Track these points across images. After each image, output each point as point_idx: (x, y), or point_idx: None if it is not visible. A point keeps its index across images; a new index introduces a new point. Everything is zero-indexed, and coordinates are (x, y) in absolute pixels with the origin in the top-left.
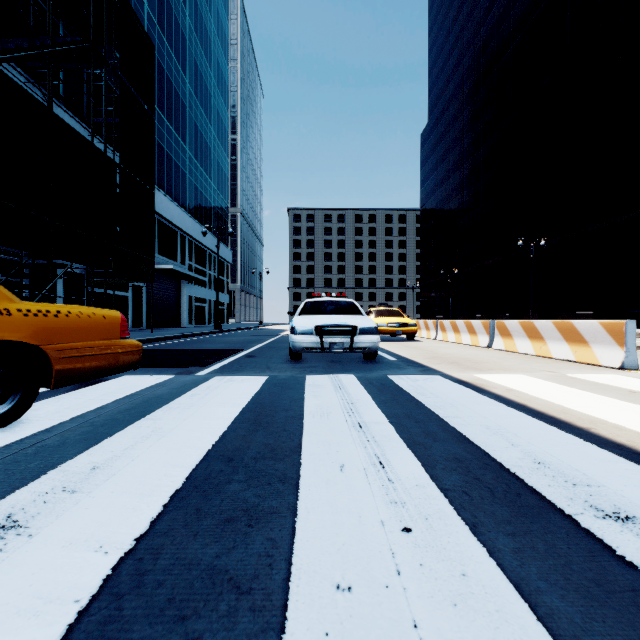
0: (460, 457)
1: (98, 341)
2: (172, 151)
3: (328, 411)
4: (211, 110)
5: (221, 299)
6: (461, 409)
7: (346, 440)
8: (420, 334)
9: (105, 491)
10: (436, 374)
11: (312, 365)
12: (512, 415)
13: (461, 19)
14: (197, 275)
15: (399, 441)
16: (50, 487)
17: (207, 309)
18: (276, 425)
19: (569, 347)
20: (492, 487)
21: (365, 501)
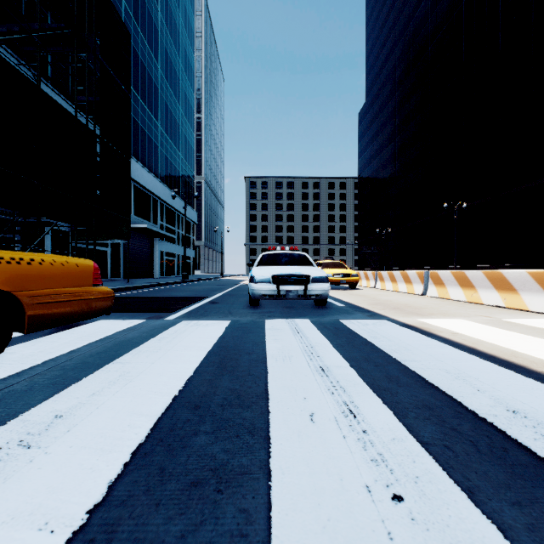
0: (429, 404)
1: (71, 288)
2: (146, 126)
3: (290, 354)
4: (179, 92)
5: (188, 254)
6: (416, 352)
7: (311, 385)
8: (361, 283)
9: (63, 446)
10: (383, 319)
11: (269, 310)
12: (467, 359)
13: (393, 14)
14: (167, 233)
15: (364, 386)
16: (5, 440)
17: (176, 262)
18: (241, 369)
19: (499, 294)
20: (474, 440)
21: (343, 459)
